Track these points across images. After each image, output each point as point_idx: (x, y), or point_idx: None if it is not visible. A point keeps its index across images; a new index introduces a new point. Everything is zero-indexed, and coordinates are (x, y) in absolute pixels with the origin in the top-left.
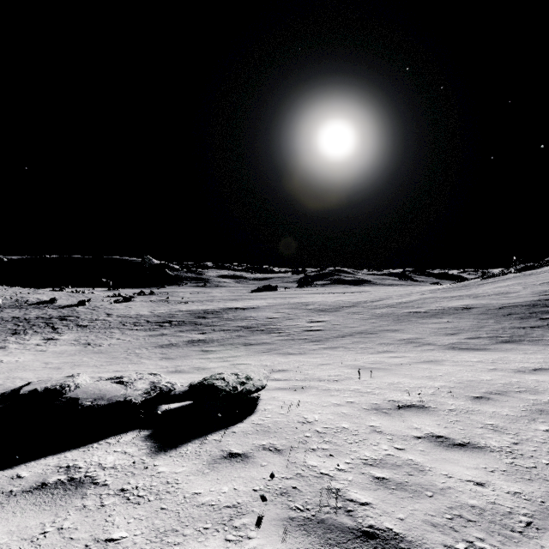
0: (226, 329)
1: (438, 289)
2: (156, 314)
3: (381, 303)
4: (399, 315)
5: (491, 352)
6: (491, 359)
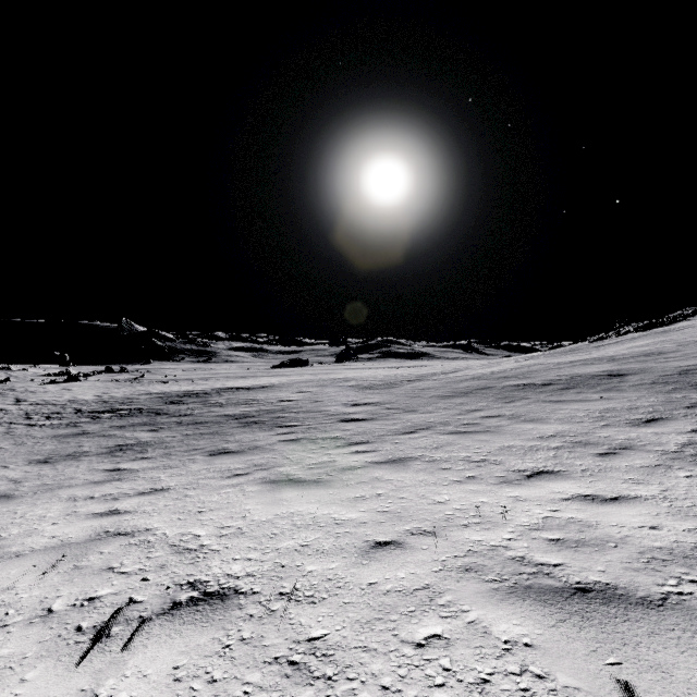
0: (202, 422)
1: (535, 355)
2: (104, 399)
3: (460, 374)
4: (500, 390)
5: None
6: None
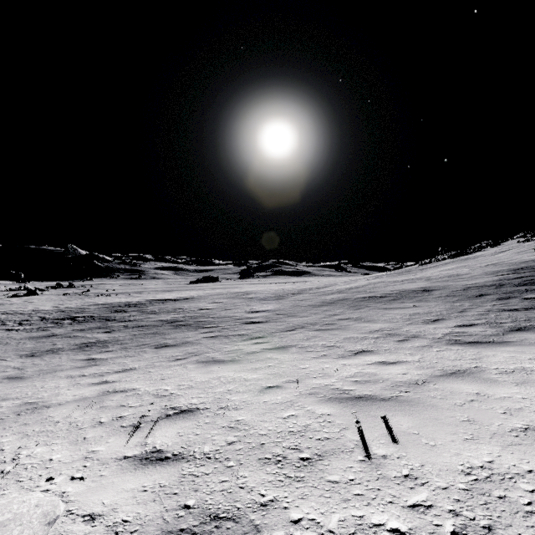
0: (143, 325)
1: (381, 275)
2: (61, 309)
3: (328, 289)
4: (353, 300)
5: (522, 347)
6: None
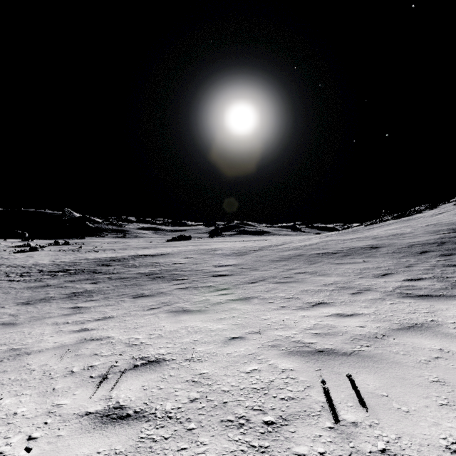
0: (125, 277)
1: (332, 234)
2: (56, 263)
3: (286, 246)
4: (308, 256)
5: None
6: None
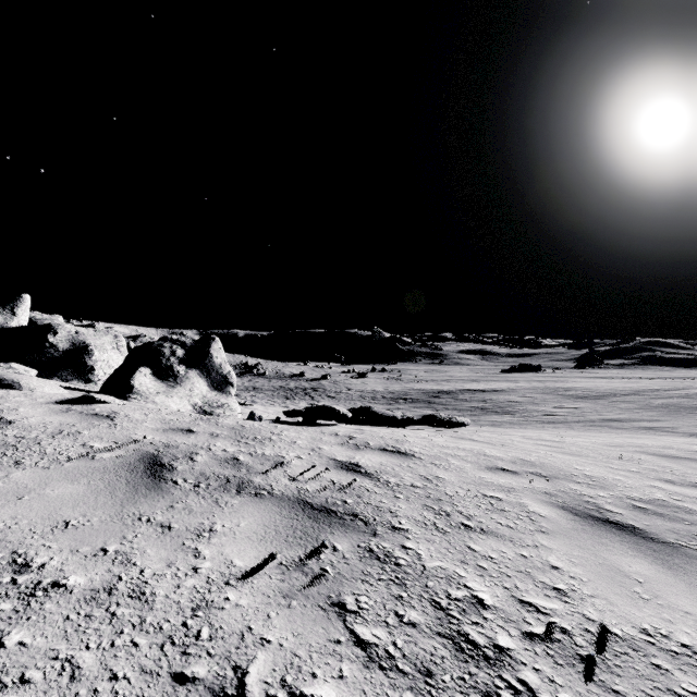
0: (459, 409)
1: None
2: (390, 391)
3: (676, 392)
4: (683, 406)
5: None
6: None
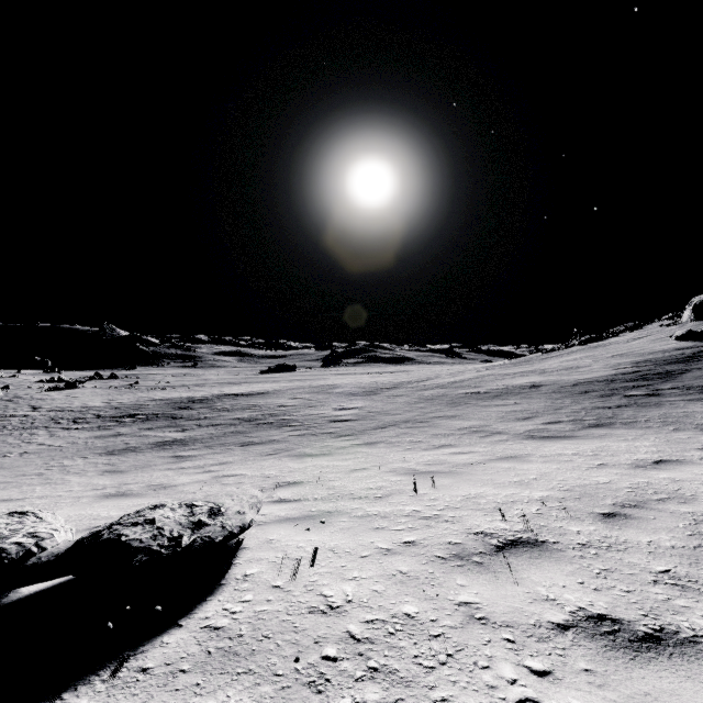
0: (219, 424)
1: (496, 365)
2: (114, 405)
3: (429, 383)
4: (453, 397)
5: (582, 440)
6: (589, 451)
